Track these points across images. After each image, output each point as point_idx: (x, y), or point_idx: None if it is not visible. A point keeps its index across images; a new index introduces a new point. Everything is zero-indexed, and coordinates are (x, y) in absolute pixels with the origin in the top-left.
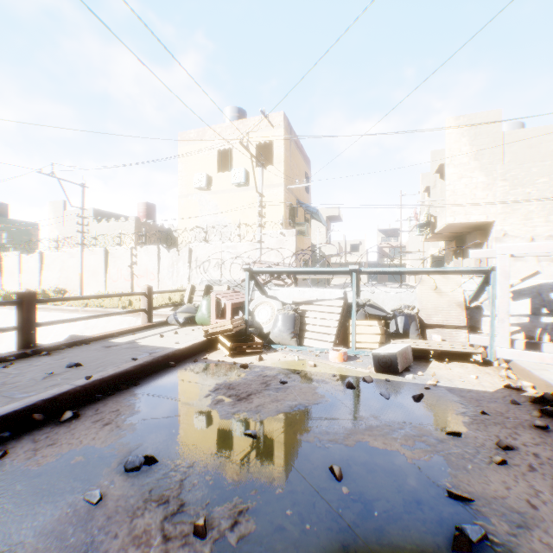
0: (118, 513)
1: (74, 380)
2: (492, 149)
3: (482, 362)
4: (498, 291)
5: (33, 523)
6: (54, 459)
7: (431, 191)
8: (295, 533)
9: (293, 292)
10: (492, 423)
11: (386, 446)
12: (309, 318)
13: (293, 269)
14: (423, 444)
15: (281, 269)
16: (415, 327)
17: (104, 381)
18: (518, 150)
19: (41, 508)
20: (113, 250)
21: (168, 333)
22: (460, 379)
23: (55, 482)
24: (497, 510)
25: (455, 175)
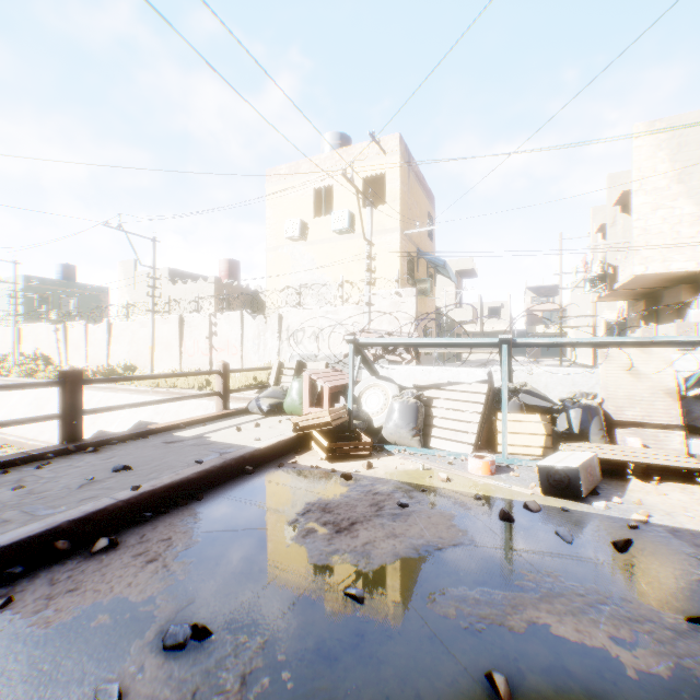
0: None
1: (117, 491)
2: None
3: None
4: None
5: None
6: (70, 616)
7: (608, 230)
8: None
9: (414, 372)
10: None
11: (582, 636)
12: (438, 408)
13: (415, 339)
14: (649, 638)
15: (398, 339)
16: (597, 424)
17: (156, 493)
18: None
19: None
20: (189, 317)
21: (247, 424)
22: (687, 514)
23: (62, 660)
24: None
25: (647, 206)
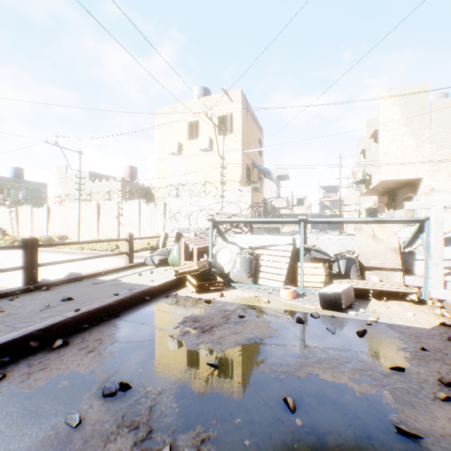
0: (94, 437)
1: (66, 312)
2: (420, 116)
3: (417, 301)
4: (433, 238)
5: (19, 444)
6: (44, 382)
7: (366, 153)
8: None
9: (249, 238)
10: (432, 359)
11: (335, 379)
12: (263, 261)
13: (249, 219)
14: (369, 378)
15: (239, 219)
16: (355, 269)
17: (91, 313)
18: (443, 117)
19: (27, 429)
20: (104, 204)
21: (145, 272)
22: (399, 316)
23: (42, 405)
24: (446, 448)
25: (388, 139)
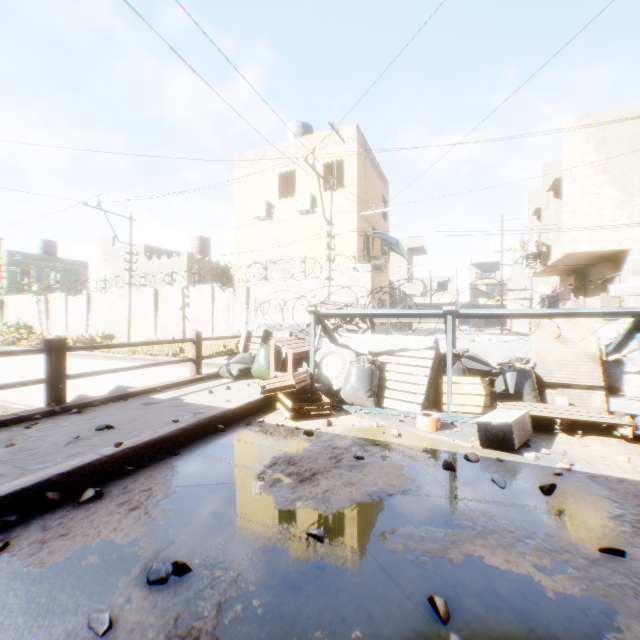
0: None
1: (101, 448)
2: (626, 156)
3: (631, 437)
4: None
5: None
6: (63, 557)
7: (542, 213)
8: None
9: (369, 340)
10: None
11: (510, 565)
12: (390, 372)
13: (370, 311)
14: (567, 566)
15: (354, 311)
16: (530, 386)
17: (137, 449)
18: None
19: (31, 636)
20: (163, 290)
21: (218, 387)
22: (604, 462)
23: (57, 594)
24: None
25: (576, 192)
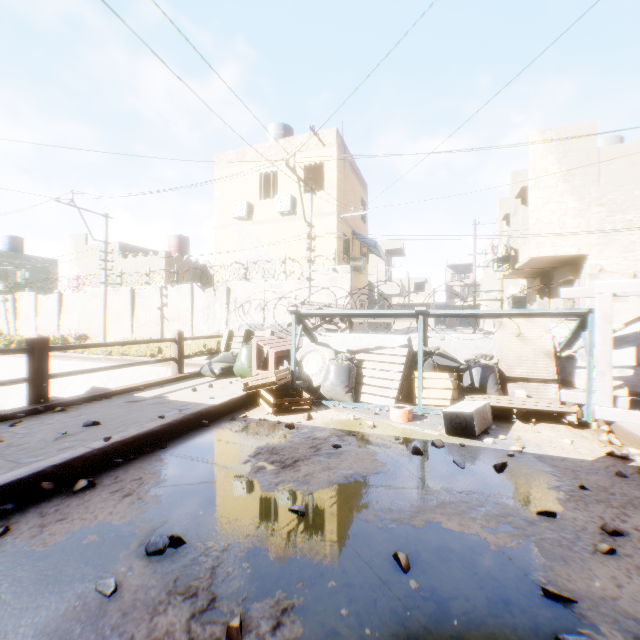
0: (136, 608)
1: (91, 442)
2: (584, 168)
3: (577, 423)
4: (598, 338)
5: (34, 618)
6: (64, 537)
7: (511, 219)
8: (351, 639)
9: (347, 338)
10: (593, 501)
11: (463, 528)
12: (367, 369)
13: (348, 311)
14: (509, 526)
15: (333, 311)
16: (493, 380)
17: (126, 443)
18: (616, 169)
19: (44, 600)
20: (141, 289)
21: (201, 386)
22: (551, 445)
23: (63, 567)
24: (607, 615)
25: (540, 200)
